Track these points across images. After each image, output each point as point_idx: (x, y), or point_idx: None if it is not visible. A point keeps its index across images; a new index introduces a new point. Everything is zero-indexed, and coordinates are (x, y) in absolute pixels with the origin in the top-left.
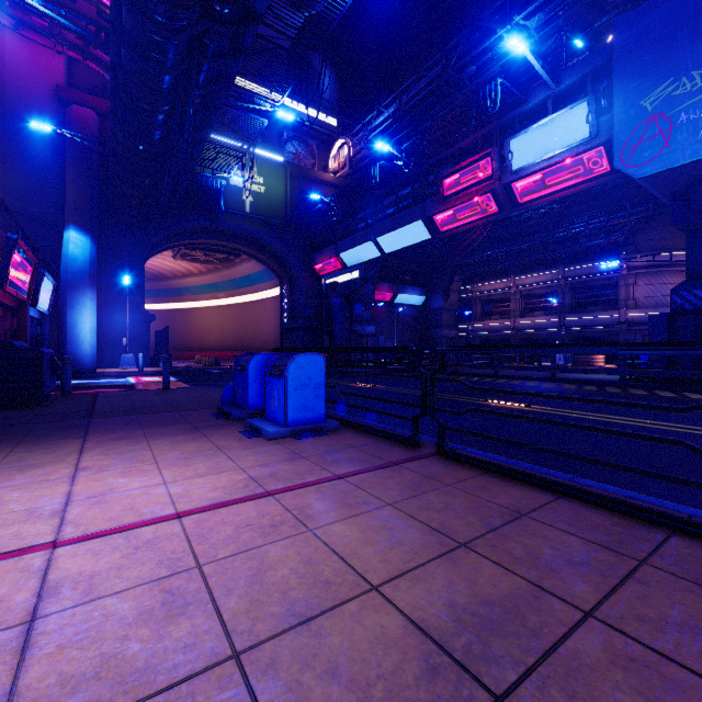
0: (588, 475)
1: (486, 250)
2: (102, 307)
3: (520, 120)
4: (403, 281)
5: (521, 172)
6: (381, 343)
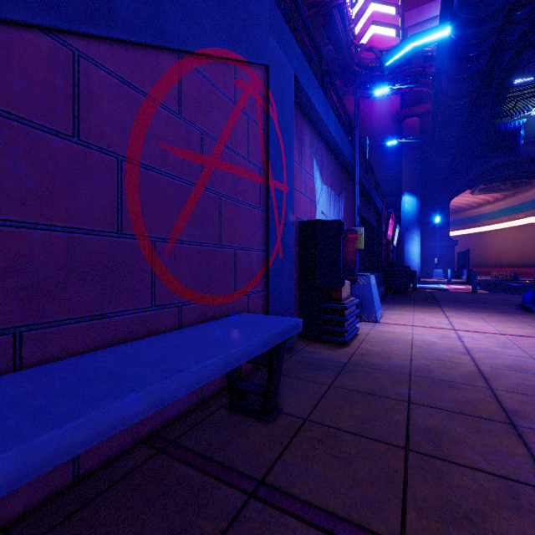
0: None
1: None
2: (421, 239)
3: None
4: None
5: None
6: None
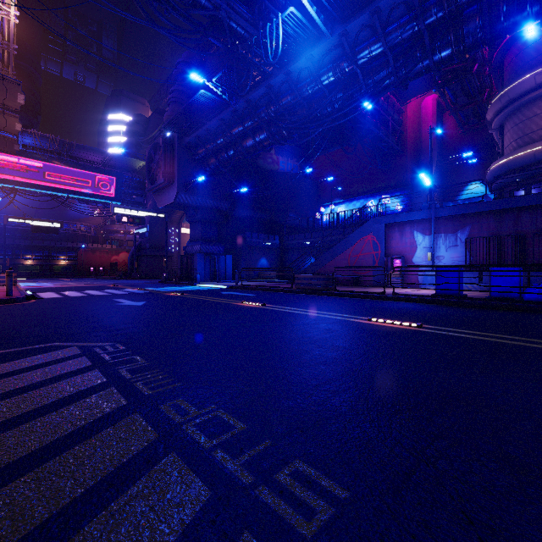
0: (348, 299)
1: None
2: None
3: None
4: None
5: None
6: None
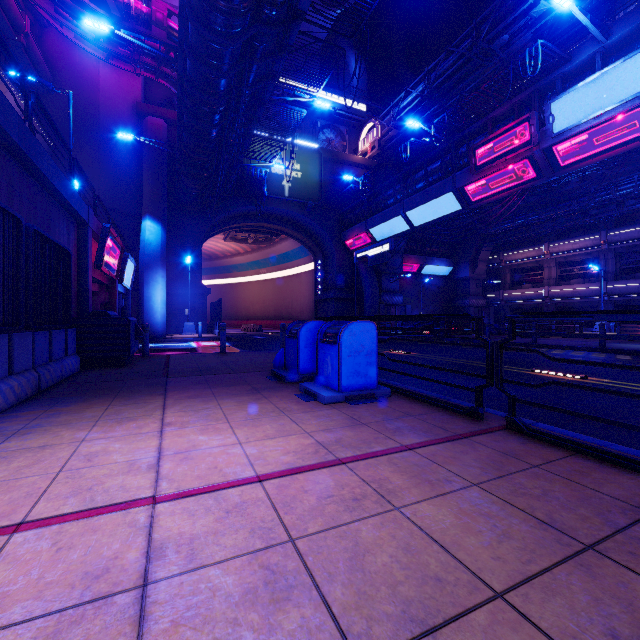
0: None
1: (518, 219)
2: (170, 283)
3: (562, 80)
4: (429, 253)
5: (564, 134)
6: (408, 313)
